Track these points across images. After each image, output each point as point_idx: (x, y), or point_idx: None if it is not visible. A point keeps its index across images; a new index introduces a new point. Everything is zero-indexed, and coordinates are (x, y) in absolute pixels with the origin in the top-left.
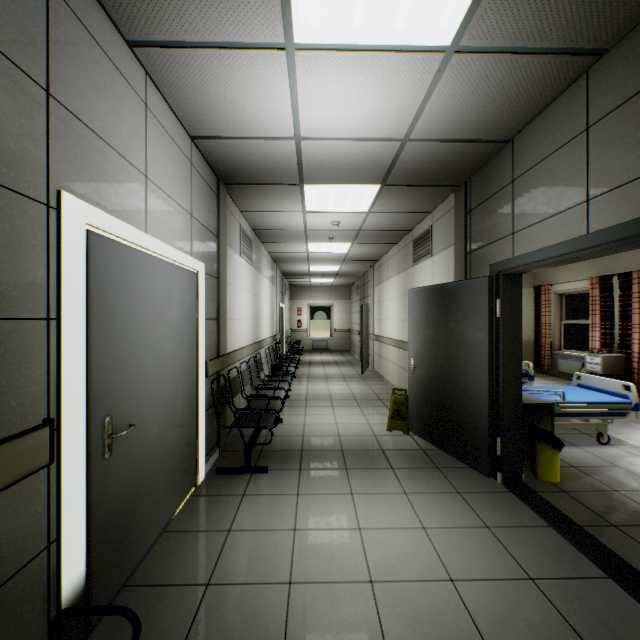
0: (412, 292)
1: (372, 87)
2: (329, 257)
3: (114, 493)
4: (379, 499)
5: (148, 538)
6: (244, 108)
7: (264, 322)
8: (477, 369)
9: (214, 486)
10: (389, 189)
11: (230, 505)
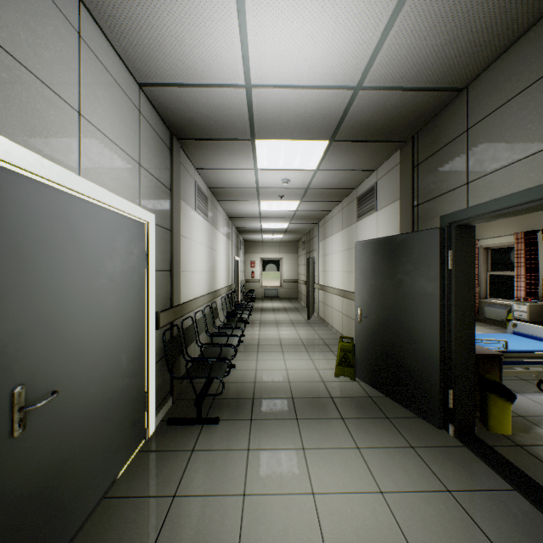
0: (359, 245)
1: (327, 19)
2: (279, 215)
3: (29, 475)
4: (332, 455)
5: (81, 512)
6: (191, 47)
7: (220, 273)
8: (427, 320)
9: (164, 440)
10: (338, 145)
11: (178, 463)
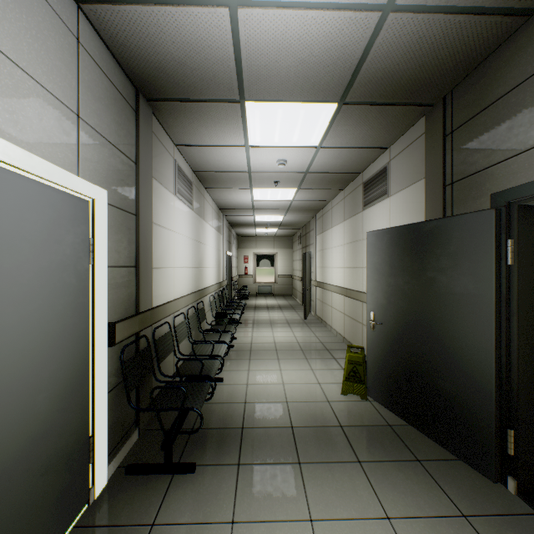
0: (372, 235)
1: None
2: (274, 206)
3: None
4: None
5: None
6: None
7: (208, 269)
8: (474, 333)
9: (115, 503)
10: (348, 110)
11: None
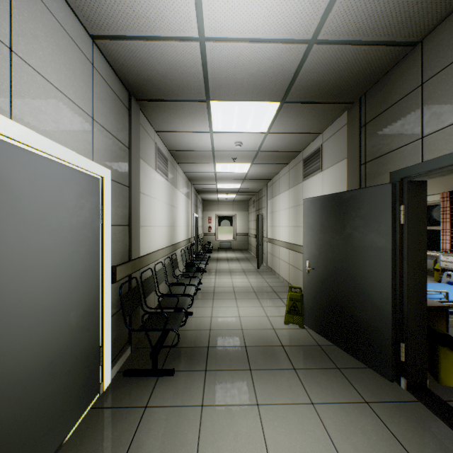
0: (307, 201)
1: None
2: (232, 176)
3: None
4: (286, 413)
5: None
6: None
7: (180, 228)
8: (378, 274)
9: (118, 394)
10: (288, 107)
11: (129, 423)
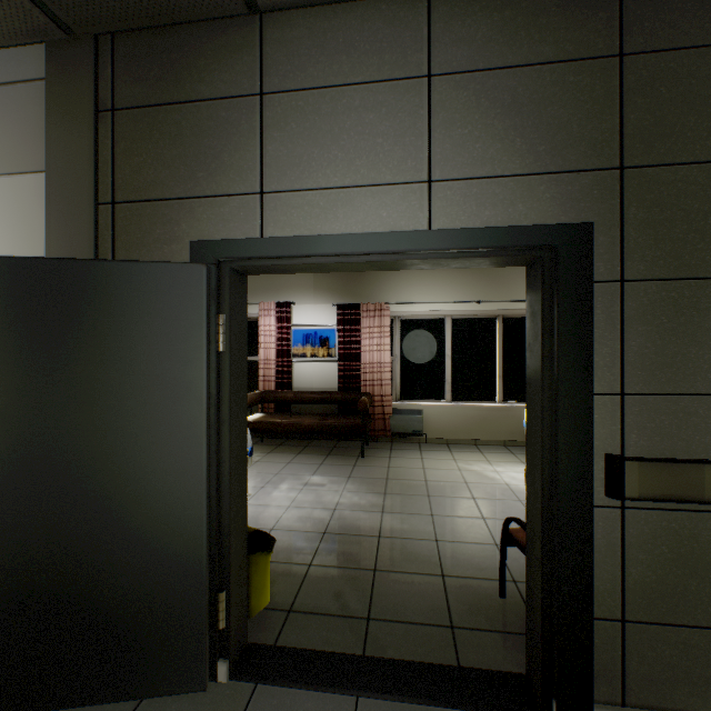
0: None
1: None
2: None
3: None
4: None
5: None
6: None
7: None
8: (176, 466)
9: None
10: None
11: None
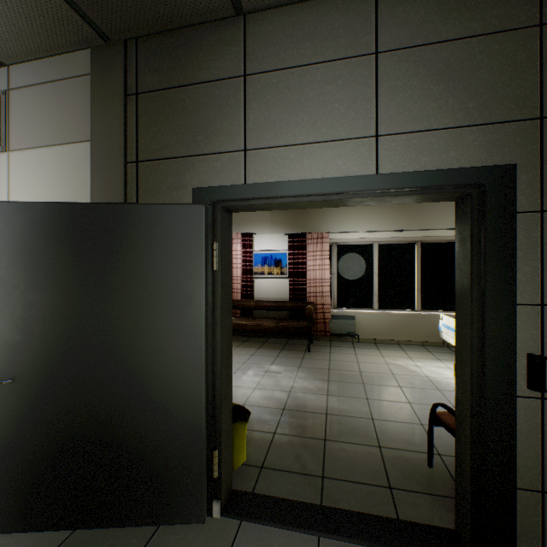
0: None
1: None
2: None
3: None
4: None
5: None
6: None
7: None
8: (183, 355)
9: None
10: None
11: None
